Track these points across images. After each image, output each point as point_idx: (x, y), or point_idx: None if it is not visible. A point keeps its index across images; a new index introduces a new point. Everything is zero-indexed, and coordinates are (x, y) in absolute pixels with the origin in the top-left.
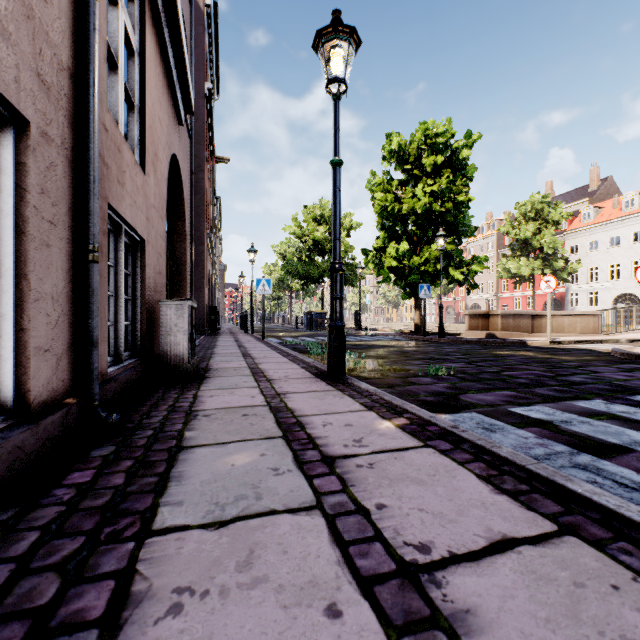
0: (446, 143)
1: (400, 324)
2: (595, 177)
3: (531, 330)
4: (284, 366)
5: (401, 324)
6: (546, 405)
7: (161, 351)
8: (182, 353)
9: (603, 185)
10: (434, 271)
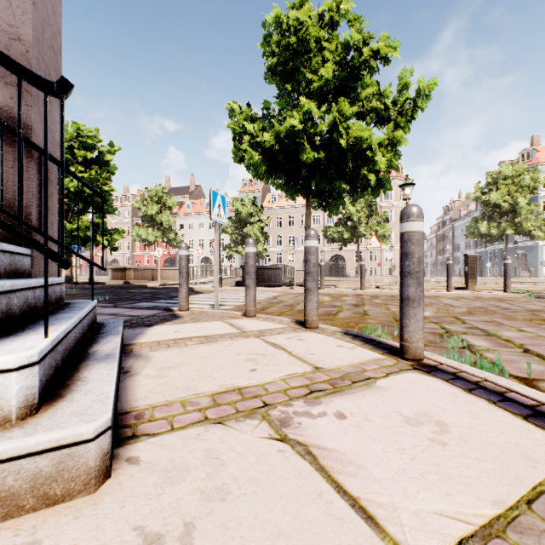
0: (95, 144)
1: None
2: (193, 183)
3: (153, 279)
4: None
5: None
6: (146, 302)
7: None
8: None
9: (197, 189)
10: (85, 236)
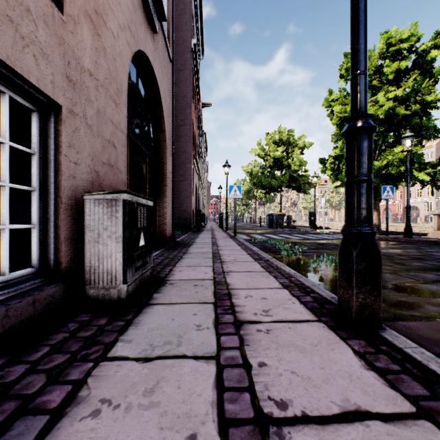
0: (410, 48)
1: (342, 223)
2: None
3: None
4: (258, 281)
5: (343, 223)
6: None
7: (86, 265)
8: (114, 269)
9: None
10: (397, 173)
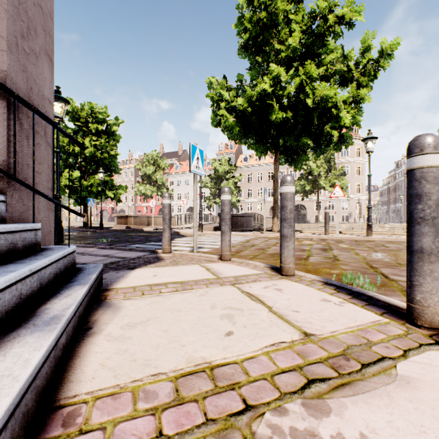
0: (104, 119)
1: (66, 222)
2: (181, 148)
3: (148, 224)
4: None
5: (66, 222)
6: (138, 244)
7: None
8: None
9: (184, 153)
10: (97, 191)
